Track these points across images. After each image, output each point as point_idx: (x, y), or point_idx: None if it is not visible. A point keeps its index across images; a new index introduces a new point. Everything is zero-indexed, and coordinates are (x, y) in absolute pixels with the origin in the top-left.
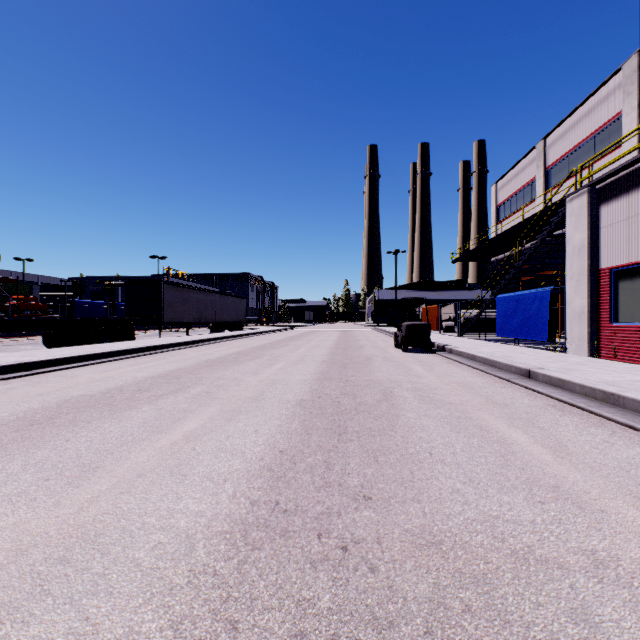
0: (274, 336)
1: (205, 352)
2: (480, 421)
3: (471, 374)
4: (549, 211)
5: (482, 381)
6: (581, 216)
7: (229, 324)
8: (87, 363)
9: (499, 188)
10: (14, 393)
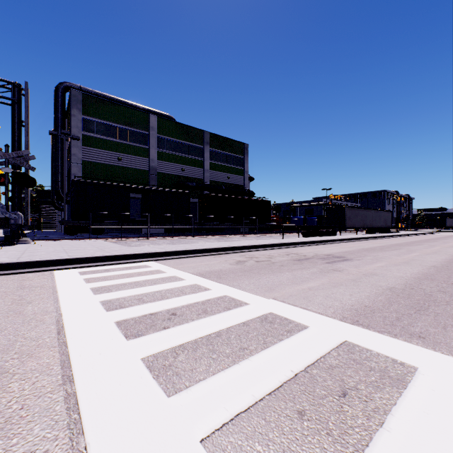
0: (420, 237)
1: (384, 242)
2: None
3: None
4: None
5: None
6: None
7: (379, 229)
8: (341, 242)
9: None
10: (340, 246)
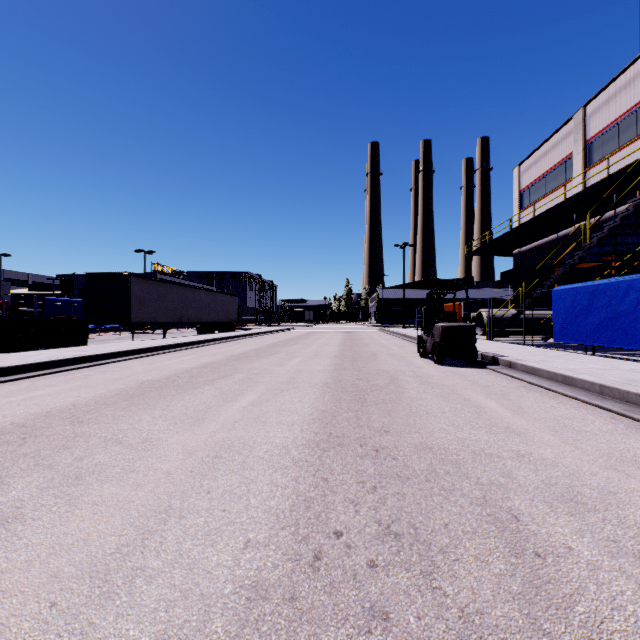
0: (267, 339)
1: (159, 365)
2: None
3: (611, 424)
4: (604, 185)
5: None
6: None
7: (218, 324)
8: None
9: (523, 171)
10: None
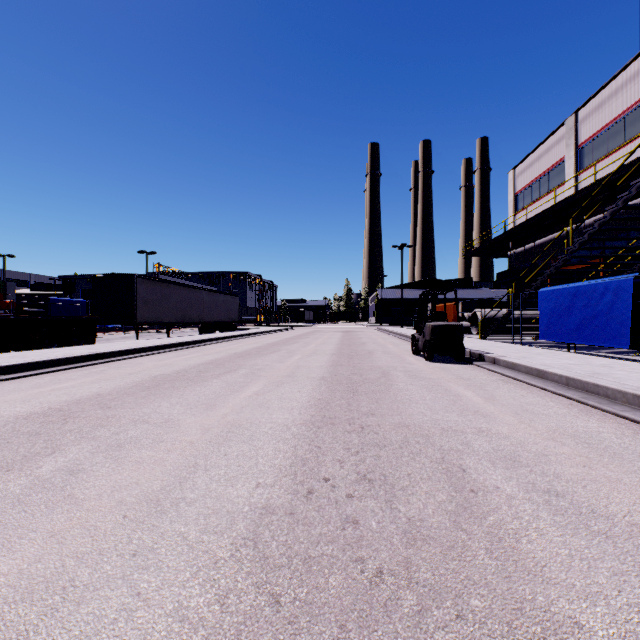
0: (267, 338)
1: (167, 361)
2: None
3: (567, 409)
4: (592, 190)
5: (609, 429)
6: None
7: (220, 324)
8: None
9: (517, 174)
10: None
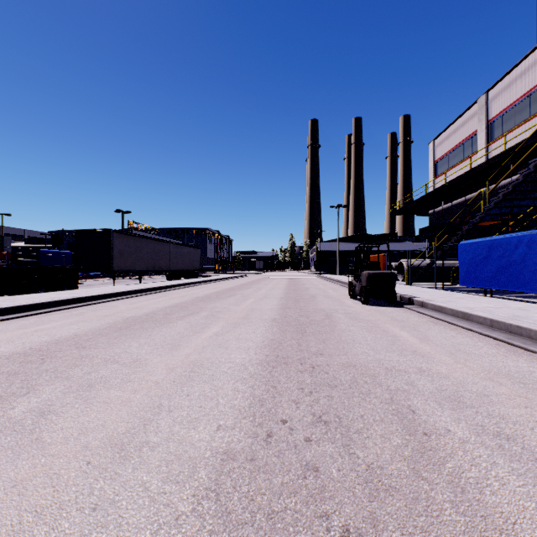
0: (225, 284)
1: (139, 304)
2: None
3: (495, 349)
4: (502, 157)
5: None
6: None
7: (184, 272)
8: None
9: (437, 145)
10: None
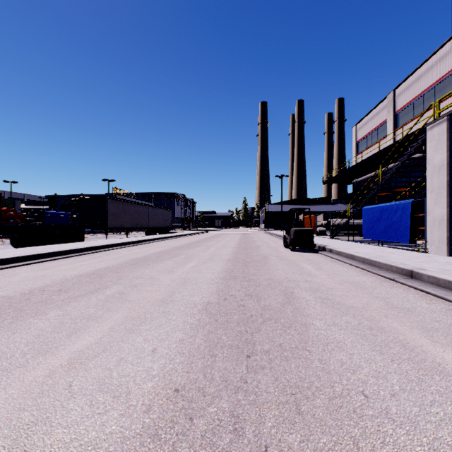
0: (192, 238)
1: (135, 251)
2: (396, 334)
3: (356, 273)
4: (400, 143)
5: (369, 280)
6: (441, 140)
7: (159, 229)
8: (32, 262)
9: (358, 128)
10: None
